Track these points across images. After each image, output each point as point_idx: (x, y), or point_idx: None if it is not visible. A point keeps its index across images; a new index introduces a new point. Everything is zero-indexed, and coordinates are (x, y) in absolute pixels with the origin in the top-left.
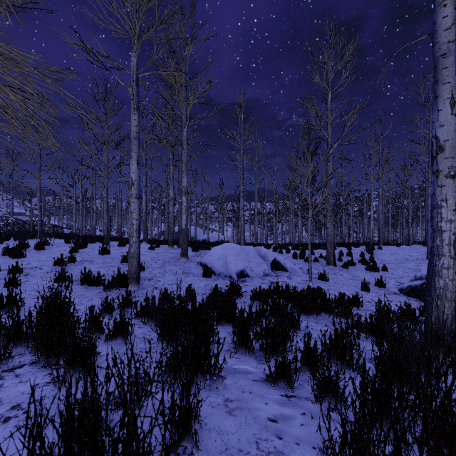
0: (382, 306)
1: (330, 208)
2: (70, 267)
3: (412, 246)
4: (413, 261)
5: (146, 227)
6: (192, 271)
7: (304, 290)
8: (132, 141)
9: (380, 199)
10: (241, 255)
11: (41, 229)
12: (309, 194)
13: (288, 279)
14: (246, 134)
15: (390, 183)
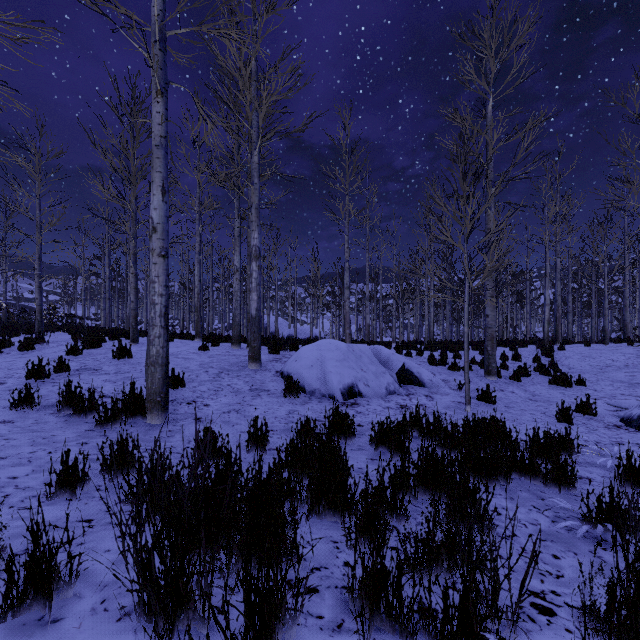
0: (615, 455)
1: (492, 283)
2: (56, 380)
3: (611, 346)
4: (620, 368)
5: (200, 316)
6: (267, 386)
7: (467, 424)
8: (153, 152)
9: (558, 273)
10: (348, 359)
11: (41, 318)
12: (466, 255)
13: (428, 400)
14: (354, 171)
15: (569, 250)
